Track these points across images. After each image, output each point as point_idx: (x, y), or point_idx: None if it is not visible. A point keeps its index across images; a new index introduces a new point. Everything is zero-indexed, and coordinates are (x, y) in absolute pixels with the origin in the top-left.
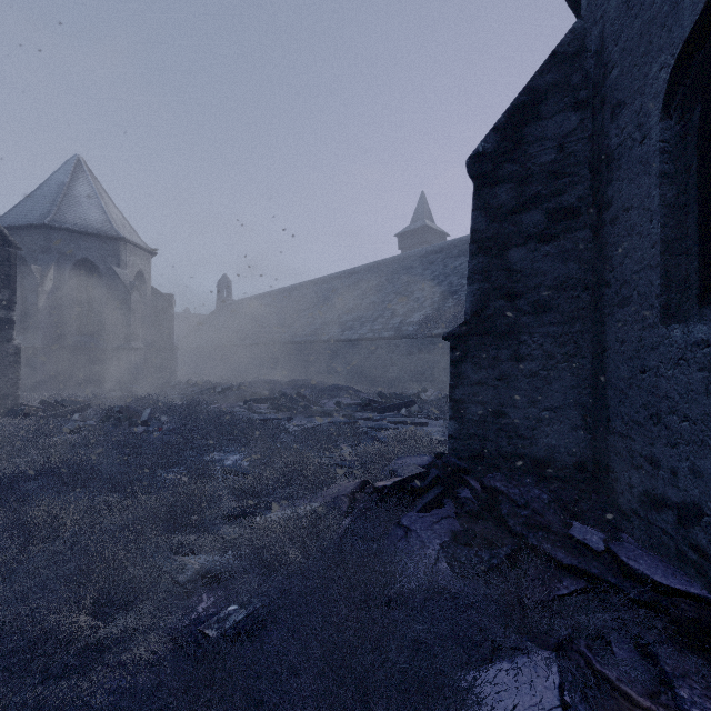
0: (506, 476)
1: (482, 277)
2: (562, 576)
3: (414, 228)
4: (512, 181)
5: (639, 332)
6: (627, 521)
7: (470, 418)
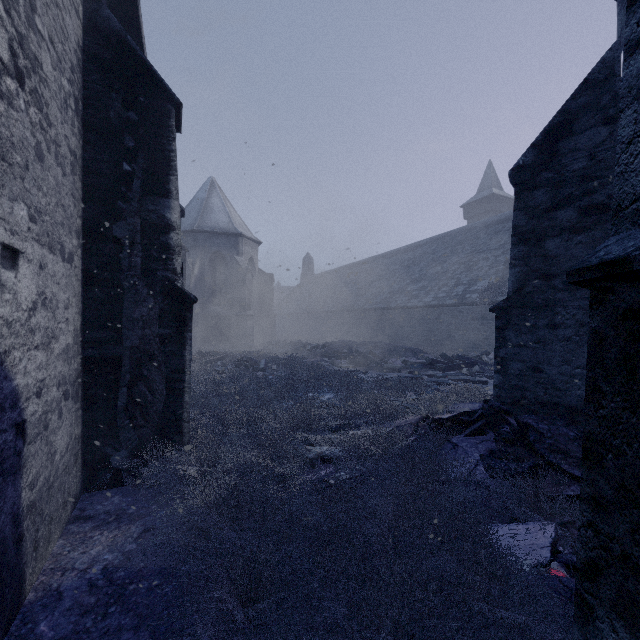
0: (542, 418)
1: (522, 262)
2: (573, 484)
3: (481, 197)
4: (548, 186)
5: None
6: None
7: (512, 372)
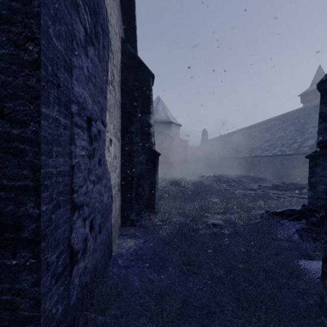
0: None
1: (325, 131)
2: None
3: (313, 89)
4: None
5: None
6: None
7: (318, 190)
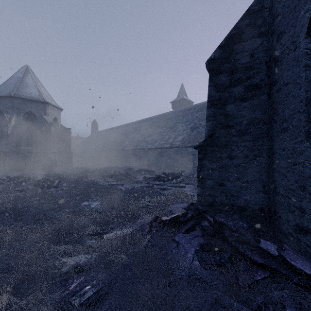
0: (225, 214)
1: (213, 118)
2: (257, 269)
3: (178, 99)
4: (228, 72)
5: (293, 145)
6: (286, 238)
7: (207, 186)
